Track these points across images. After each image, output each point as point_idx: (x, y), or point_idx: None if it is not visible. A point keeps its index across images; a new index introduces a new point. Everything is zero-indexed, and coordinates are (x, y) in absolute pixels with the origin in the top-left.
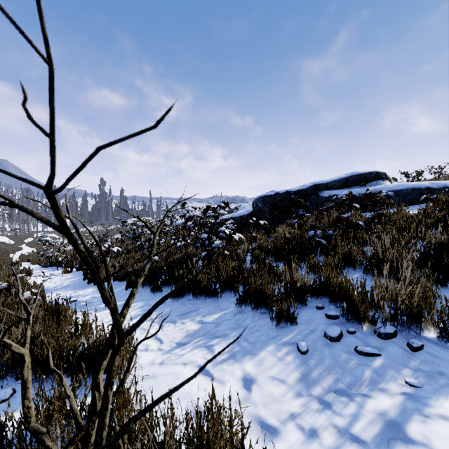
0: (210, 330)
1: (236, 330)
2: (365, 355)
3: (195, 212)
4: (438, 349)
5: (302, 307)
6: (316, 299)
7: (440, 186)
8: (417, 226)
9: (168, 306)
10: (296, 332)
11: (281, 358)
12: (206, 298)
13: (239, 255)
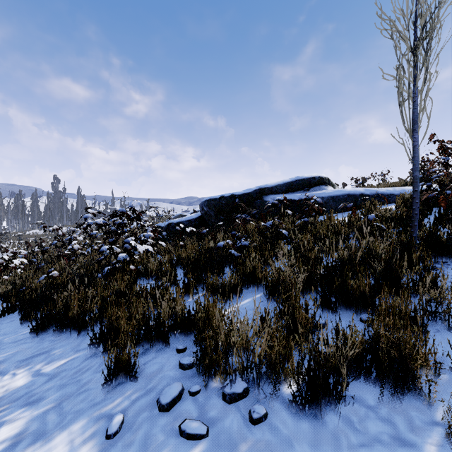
0: (32, 390)
1: (62, 389)
2: (186, 437)
3: (97, 219)
4: (286, 417)
5: (164, 348)
6: (184, 337)
7: (373, 192)
8: (336, 235)
9: (18, 346)
10: (128, 394)
11: (74, 449)
12: (73, 332)
13: (149, 270)
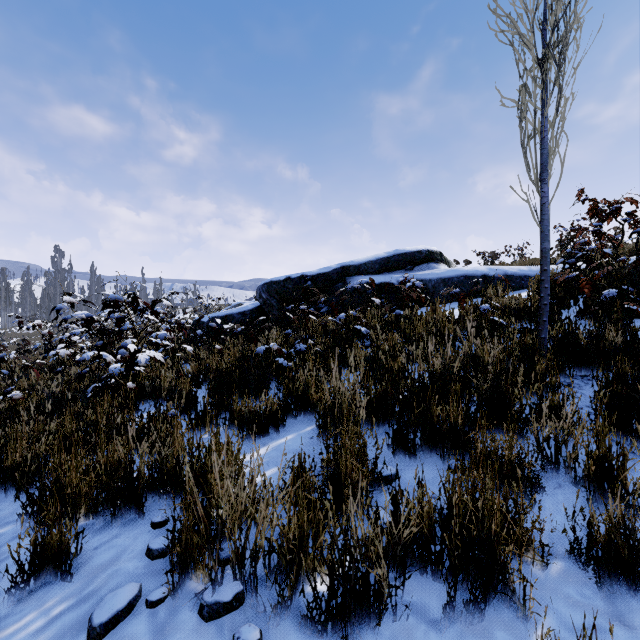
0: None
1: None
2: None
3: (79, 312)
4: None
5: (136, 520)
6: (171, 500)
7: (500, 273)
8: (438, 336)
9: None
10: (48, 606)
11: None
12: (13, 490)
13: (157, 388)
